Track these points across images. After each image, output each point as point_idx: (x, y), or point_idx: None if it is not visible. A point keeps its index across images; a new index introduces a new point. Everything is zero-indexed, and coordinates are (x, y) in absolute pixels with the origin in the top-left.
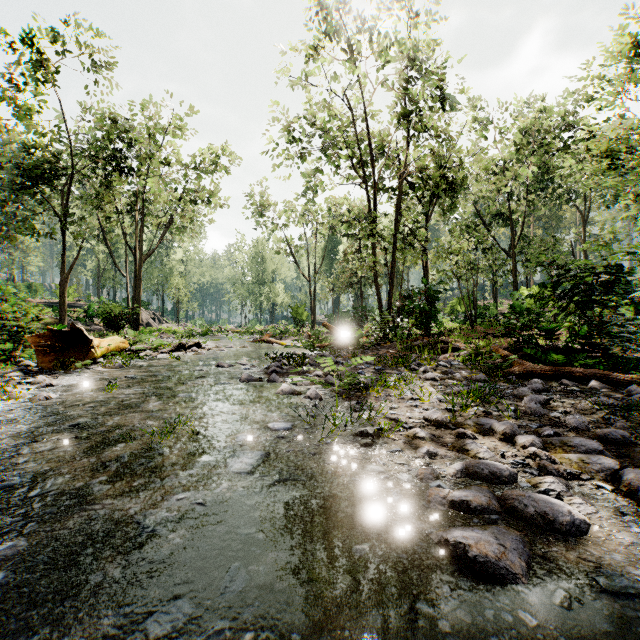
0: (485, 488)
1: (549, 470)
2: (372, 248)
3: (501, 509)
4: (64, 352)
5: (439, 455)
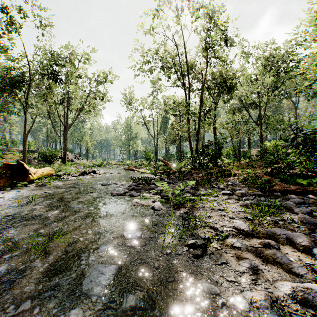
0: None
1: None
2: (187, 120)
3: None
4: (14, 177)
5: (260, 269)
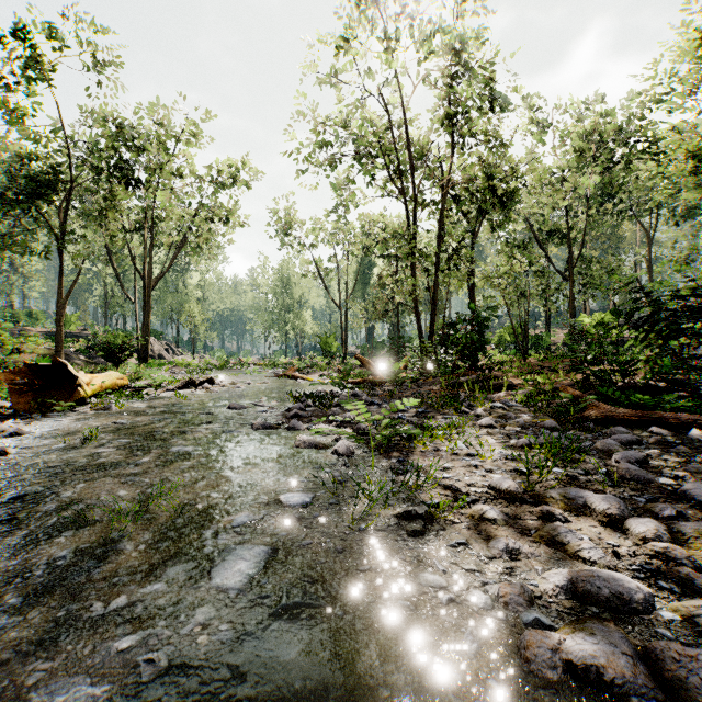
0: (613, 627)
1: (698, 586)
2: (411, 269)
3: (654, 679)
4: (46, 391)
5: (523, 553)
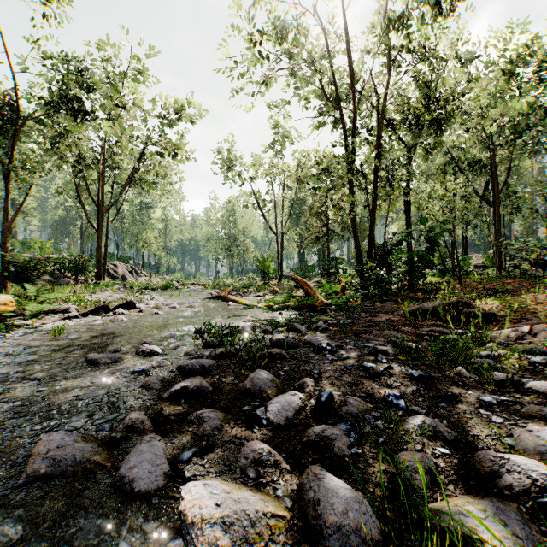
0: None
1: None
2: (349, 187)
3: None
4: None
5: None
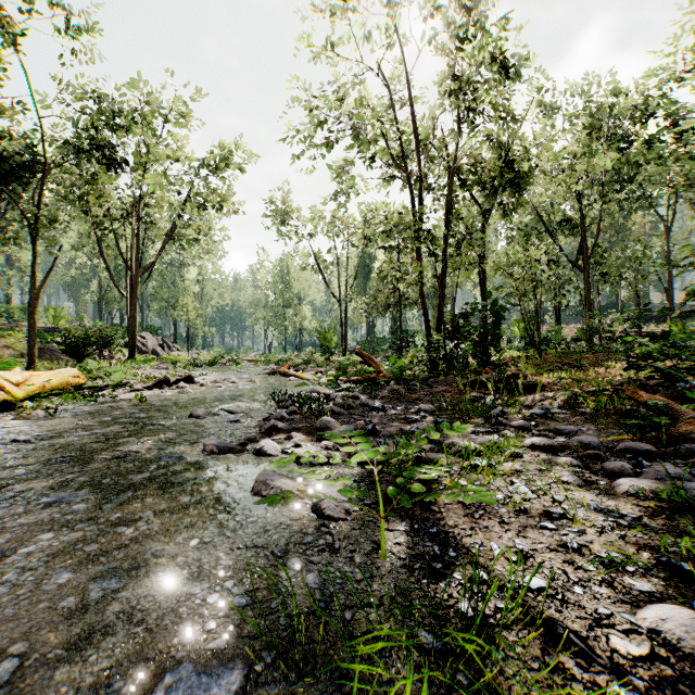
0: None
1: None
2: (417, 255)
3: None
4: None
5: None
